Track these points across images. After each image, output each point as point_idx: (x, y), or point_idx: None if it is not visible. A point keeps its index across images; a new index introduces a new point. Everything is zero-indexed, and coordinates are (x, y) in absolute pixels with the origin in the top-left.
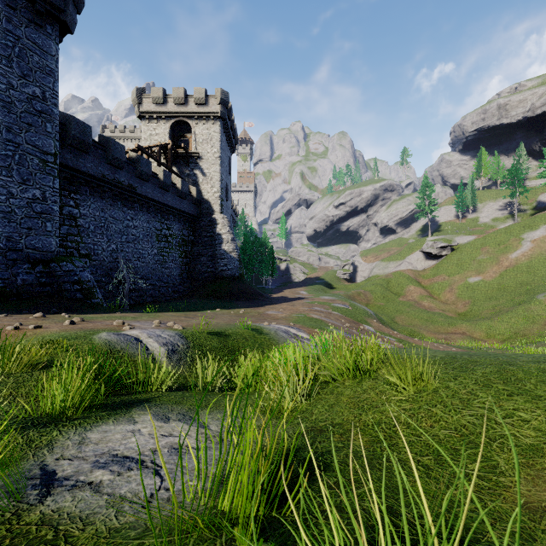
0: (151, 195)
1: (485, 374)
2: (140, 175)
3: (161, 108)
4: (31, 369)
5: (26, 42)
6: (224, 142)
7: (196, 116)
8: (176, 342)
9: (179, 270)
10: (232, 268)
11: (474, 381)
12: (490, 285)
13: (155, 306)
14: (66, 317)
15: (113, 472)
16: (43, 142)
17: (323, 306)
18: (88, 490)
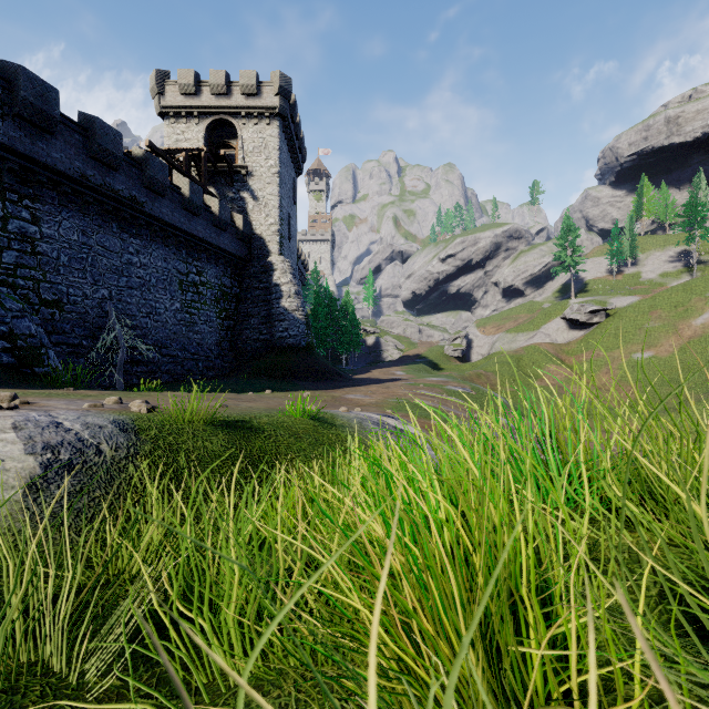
0: (169, 219)
1: None
2: (149, 184)
3: (192, 101)
4: None
5: None
6: (286, 154)
7: (244, 112)
8: (95, 442)
9: (217, 337)
10: (296, 334)
11: None
12: (667, 363)
13: (169, 387)
14: None
15: None
16: None
17: (433, 389)
18: None
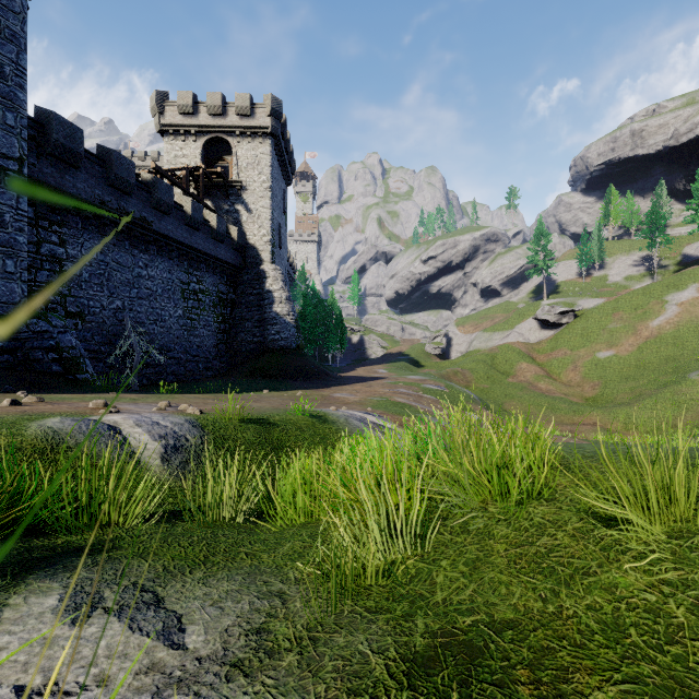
0: (173, 235)
1: None
2: (157, 205)
3: (190, 120)
4: None
5: None
6: (277, 169)
7: (238, 131)
8: (183, 434)
9: (214, 340)
10: (287, 337)
11: None
12: (626, 361)
13: (177, 387)
14: (20, 397)
15: None
16: (1, 139)
17: (411, 388)
18: None
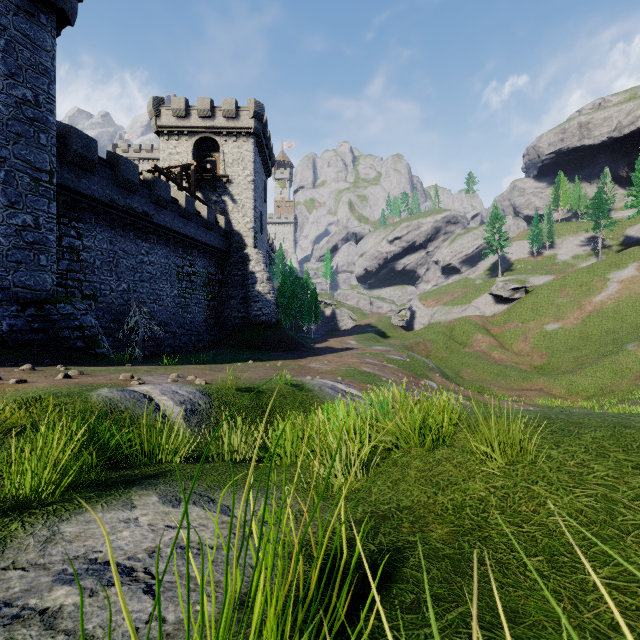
0: (170, 225)
1: (597, 440)
2: (157, 200)
3: (183, 122)
4: (2, 435)
5: (15, 33)
6: (259, 164)
7: (225, 132)
8: (196, 400)
9: (204, 316)
10: (268, 313)
11: (584, 449)
12: (571, 333)
13: (175, 358)
14: (62, 370)
15: (84, 589)
16: (36, 156)
17: (376, 358)
18: (36, 626)
